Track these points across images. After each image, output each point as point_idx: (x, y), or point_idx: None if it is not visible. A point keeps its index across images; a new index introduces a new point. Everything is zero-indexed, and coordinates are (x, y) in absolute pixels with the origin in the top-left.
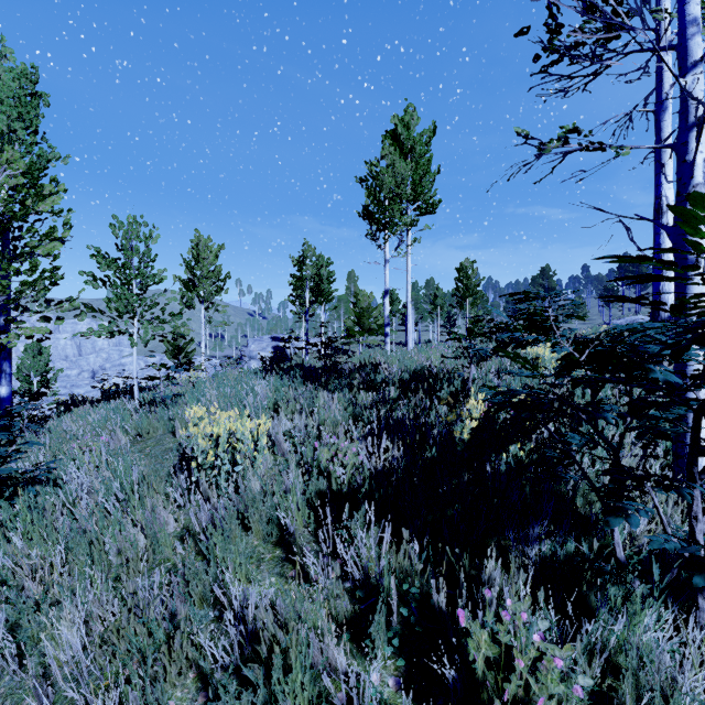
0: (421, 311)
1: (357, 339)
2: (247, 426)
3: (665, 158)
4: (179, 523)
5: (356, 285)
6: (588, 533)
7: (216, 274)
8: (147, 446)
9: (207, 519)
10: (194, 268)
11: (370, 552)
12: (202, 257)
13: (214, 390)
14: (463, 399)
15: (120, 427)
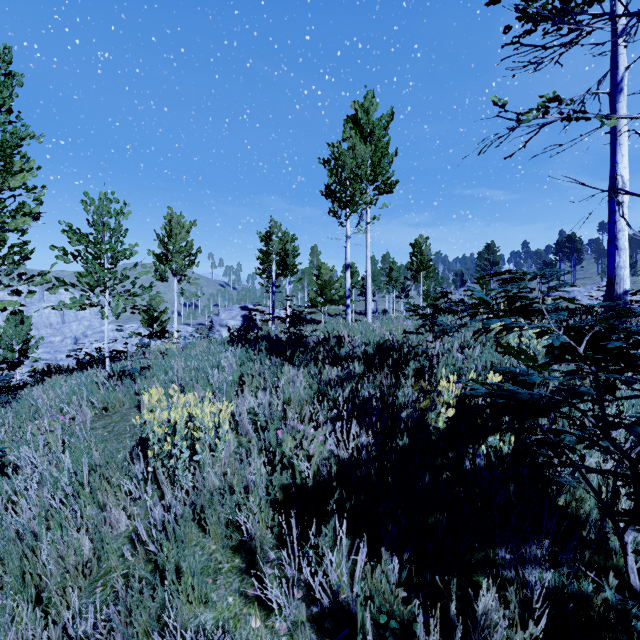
0: (378, 283)
1: (319, 309)
2: (207, 412)
3: (621, 138)
4: (131, 521)
5: (318, 259)
6: (592, 551)
7: (188, 249)
8: (111, 422)
9: (158, 524)
10: (167, 243)
11: (342, 578)
12: (174, 232)
13: (182, 362)
14: (429, 376)
15: (87, 401)
